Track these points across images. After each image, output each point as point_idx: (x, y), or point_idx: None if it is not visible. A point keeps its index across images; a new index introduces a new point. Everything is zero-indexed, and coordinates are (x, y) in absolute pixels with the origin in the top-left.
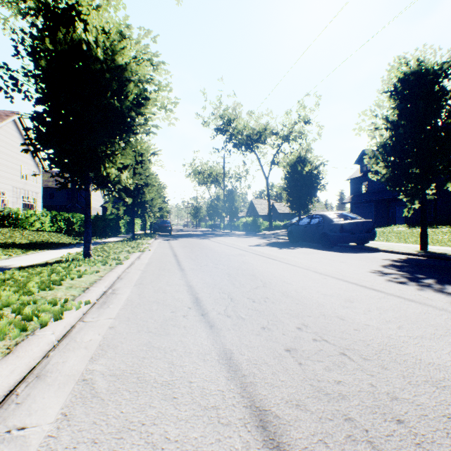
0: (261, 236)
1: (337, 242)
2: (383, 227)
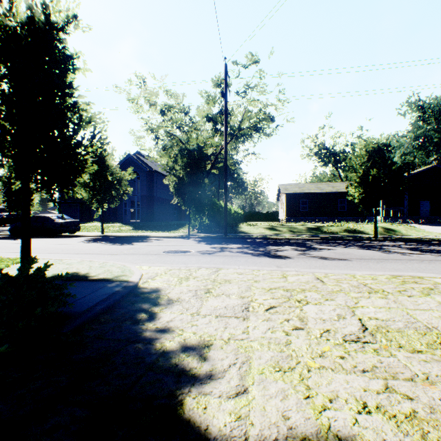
0: None
1: (59, 233)
2: (86, 223)
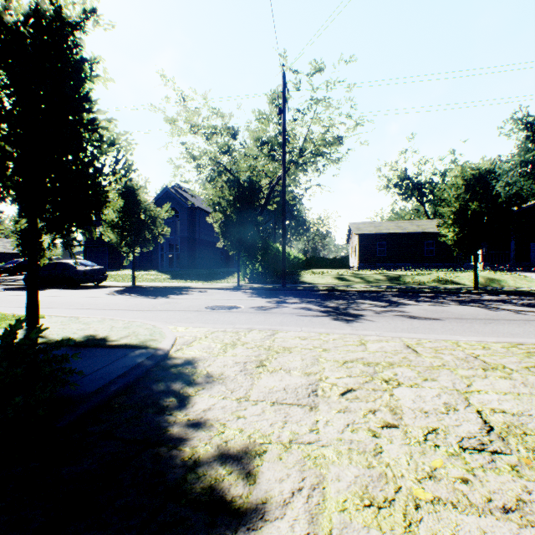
0: None
1: (82, 283)
2: (116, 270)
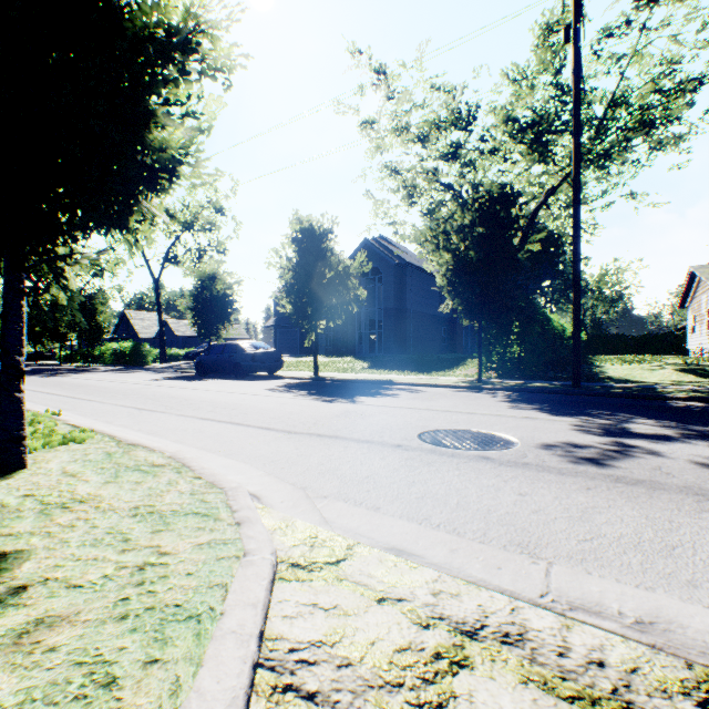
0: (155, 370)
1: (250, 372)
2: (305, 356)
